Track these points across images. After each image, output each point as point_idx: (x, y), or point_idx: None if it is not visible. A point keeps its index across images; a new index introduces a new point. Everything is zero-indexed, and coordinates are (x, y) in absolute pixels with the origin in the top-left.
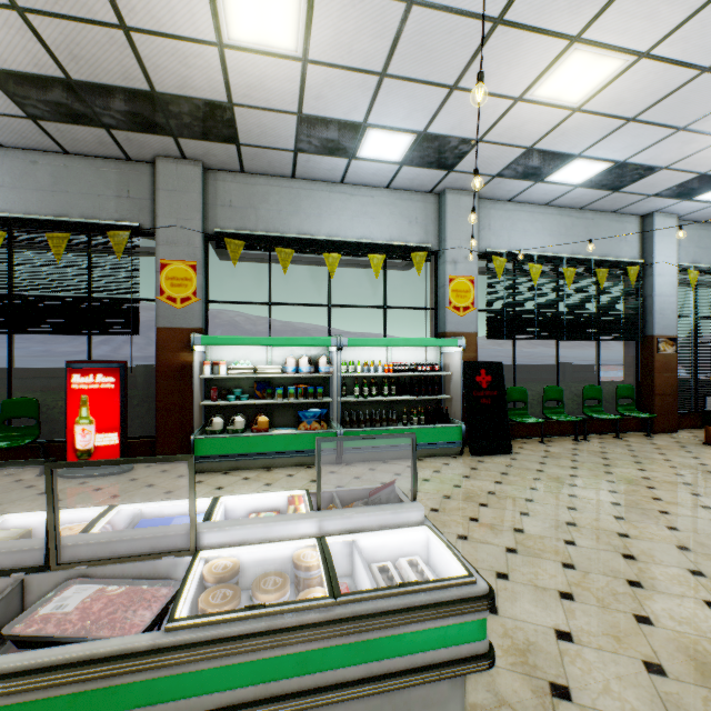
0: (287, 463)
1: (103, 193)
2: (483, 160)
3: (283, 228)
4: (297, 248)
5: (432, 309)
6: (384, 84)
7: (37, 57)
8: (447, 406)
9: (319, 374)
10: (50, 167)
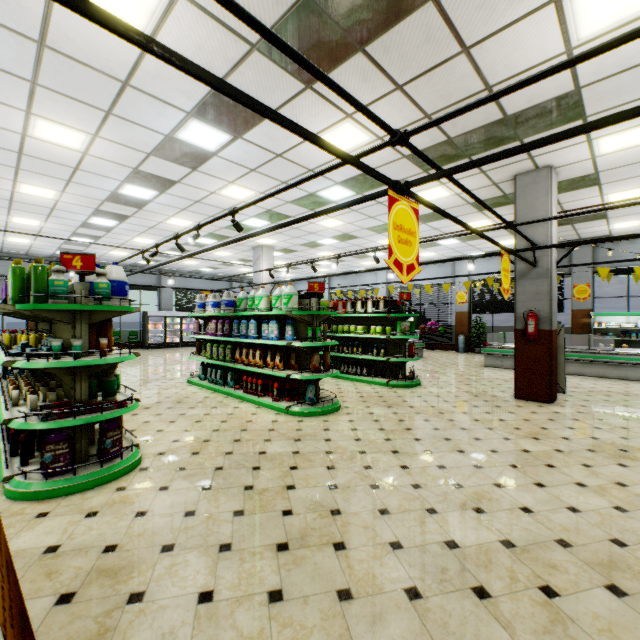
0: None
1: None
2: None
3: (635, 262)
4: None
5: None
6: None
7: None
8: None
9: None
10: None
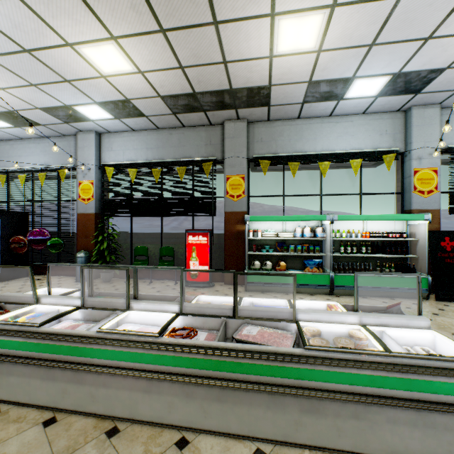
0: (297, 291)
1: (199, 144)
2: (449, 80)
3: (292, 150)
4: (300, 161)
5: (399, 193)
6: (372, 50)
7: (183, 86)
8: (412, 263)
9: (316, 238)
10: (177, 135)
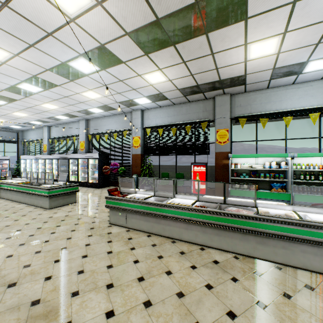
0: None
1: (199, 111)
2: None
3: (262, 110)
4: (269, 117)
5: None
6: (319, 46)
7: (191, 83)
8: None
9: (281, 169)
10: (185, 107)
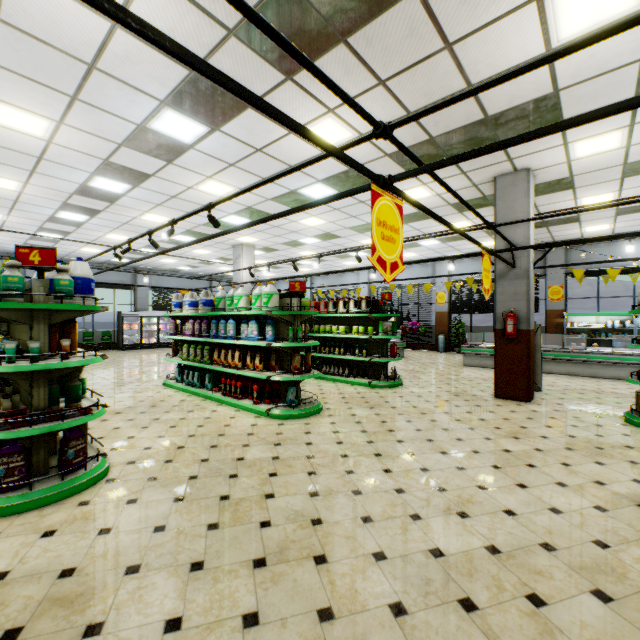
0: None
1: None
2: None
3: (605, 265)
4: None
5: None
6: None
7: None
8: None
9: (625, 328)
10: None
